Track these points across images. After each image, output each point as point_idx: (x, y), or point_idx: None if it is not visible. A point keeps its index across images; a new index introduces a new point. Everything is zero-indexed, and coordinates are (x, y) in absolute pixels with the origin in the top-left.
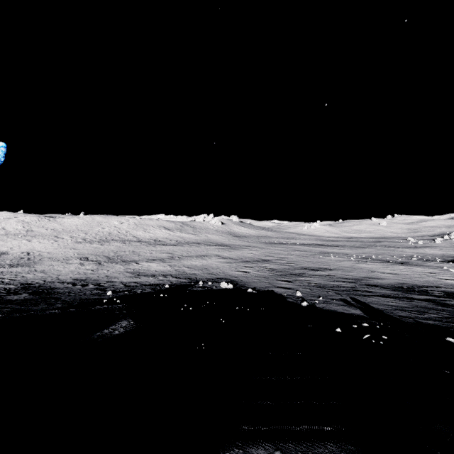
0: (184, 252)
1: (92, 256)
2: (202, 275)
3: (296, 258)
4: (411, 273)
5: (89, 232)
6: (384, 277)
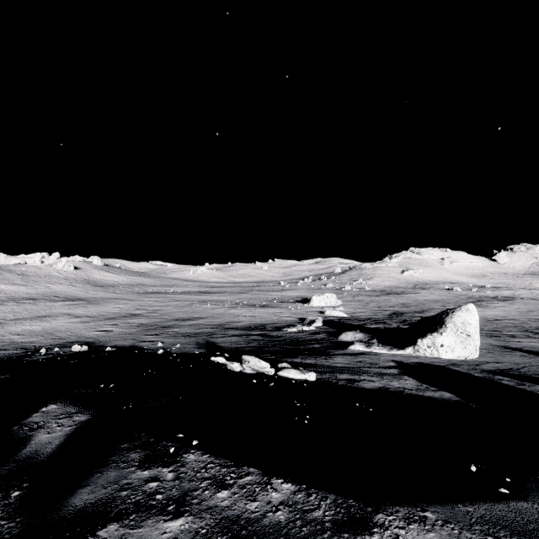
0: (7, 314)
1: None
2: (44, 342)
3: (172, 309)
4: (265, 314)
5: None
6: (244, 320)
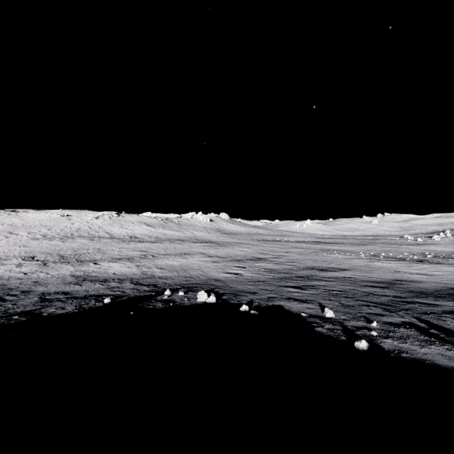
0: (161, 250)
1: (42, 255)
2: (175, 279)
3: (297, 256)
4: (444, 273)
5: (54, 227)
6: (417, 278)
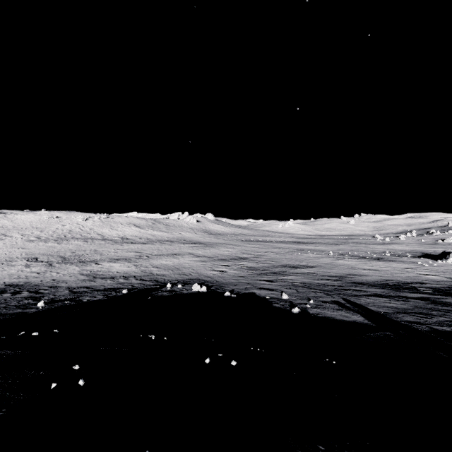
0: (154, 251)
1: (43, 256)
2: (172, 276)
3: (275, 255)
4: (390, 269)
5: (46, 229)
6: (366, 273)
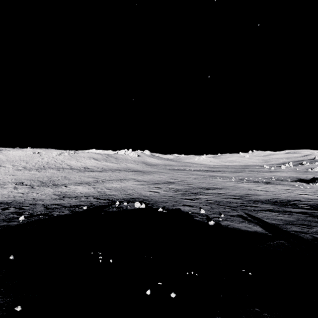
0: (107, 177)
1: (27, 181)
2: (120, 196)
3: (193, 180)
4: (276, 190)
5: (30, 161)
6: (259, 193)
